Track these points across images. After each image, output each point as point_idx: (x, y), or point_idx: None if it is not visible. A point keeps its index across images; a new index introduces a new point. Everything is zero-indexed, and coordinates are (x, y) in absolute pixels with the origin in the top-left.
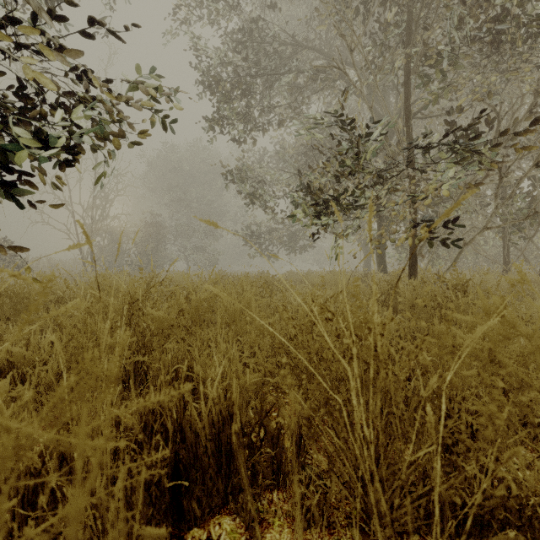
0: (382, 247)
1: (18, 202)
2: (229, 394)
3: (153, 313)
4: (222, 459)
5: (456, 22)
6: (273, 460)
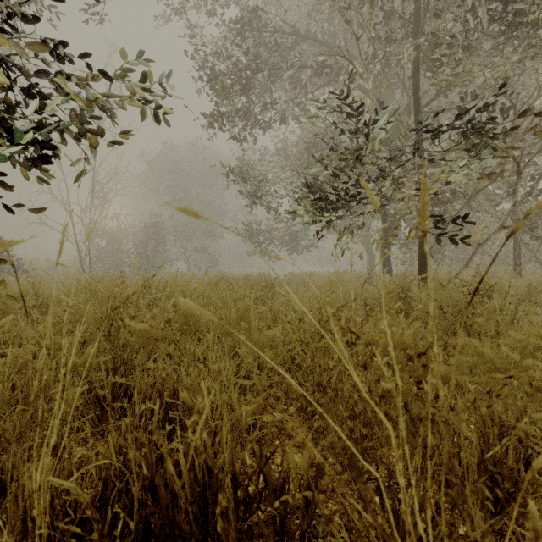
0: (387, 248)
1: None
2: (219, 437)
3: (132, 325)
4: (208, 524)
5: (470, 7)
6: (276, 518)
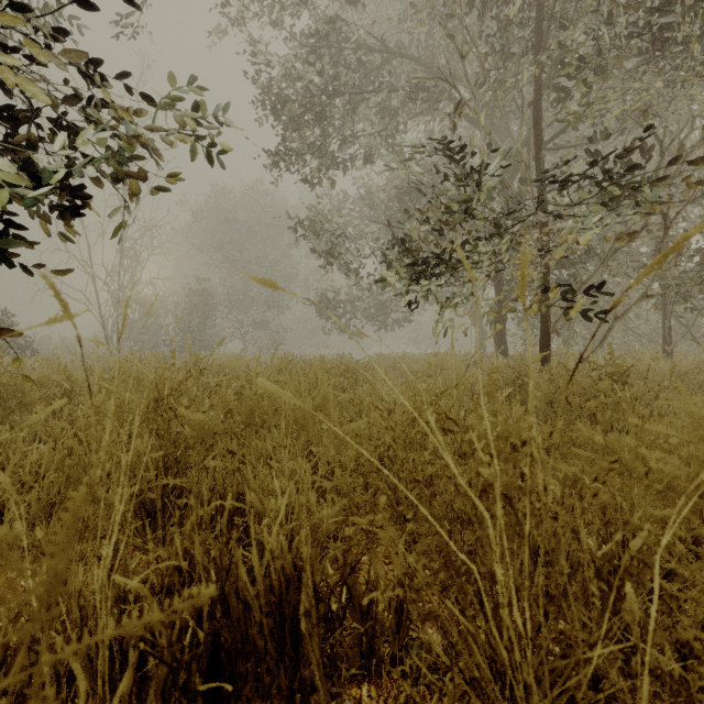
0: (501, 322)
1: (3, 258)
2: (297, 541)
3: (188, 416)
4: (285, 640)
5: (604, 18)
6: (362, 637)
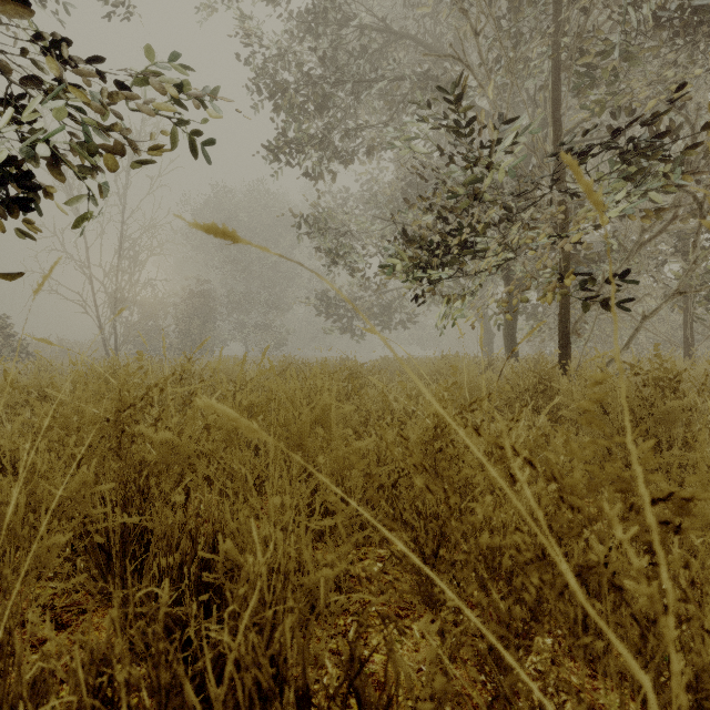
0: (512, 324)
1: None
2: (280, 632)
3: (149, 434)
4: None
5: None
6: None
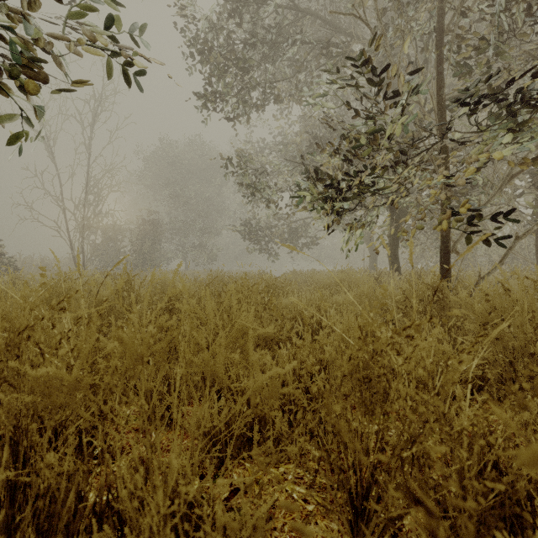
0: (395, 244)
1: None
2: None
3: (26, 369)
4: None
5: None
6: None
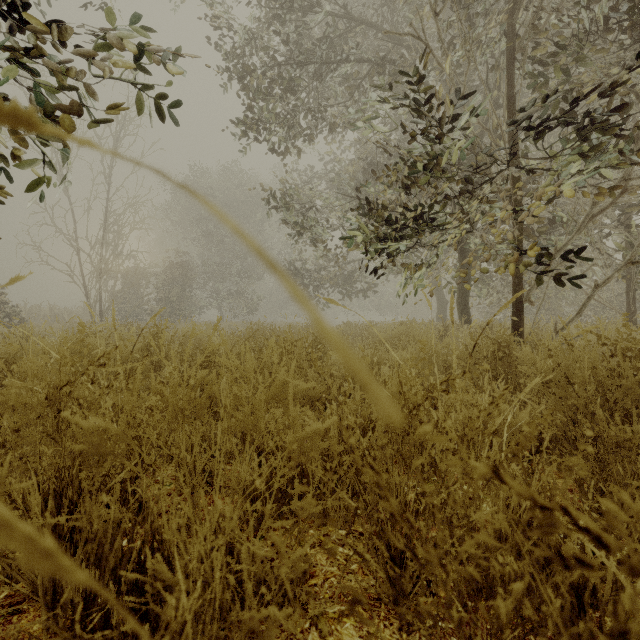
0: (465, 292)
1: None
2: None
3: (76, 420)
4: None
5: None
6: None
